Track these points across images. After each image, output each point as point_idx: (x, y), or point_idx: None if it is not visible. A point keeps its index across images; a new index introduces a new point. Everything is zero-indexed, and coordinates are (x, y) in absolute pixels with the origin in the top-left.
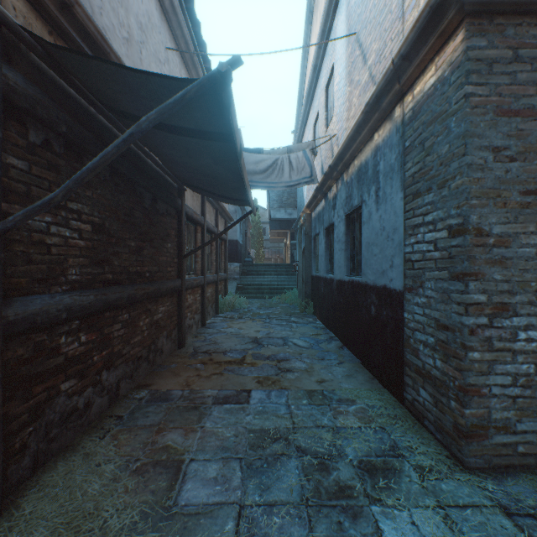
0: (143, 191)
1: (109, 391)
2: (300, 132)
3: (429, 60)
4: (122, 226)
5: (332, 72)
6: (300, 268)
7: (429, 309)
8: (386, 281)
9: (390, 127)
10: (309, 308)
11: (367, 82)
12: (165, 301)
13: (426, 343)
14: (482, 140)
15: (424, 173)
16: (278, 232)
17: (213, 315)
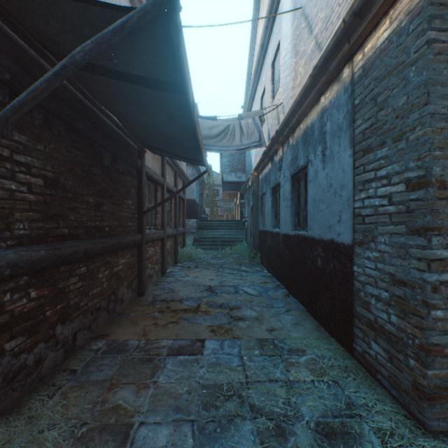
0: (103, 150)
1: (64, 344)
2: (249, 105)
3: (382, 15)
4: (79, 182)
5: (278, 49)
6: (249, 223)
7: (382, 263)
8: (333, 235)
9: (338, 88)
10: (256, 258)
11: (313, 50)
12: (126, 254)
13: (379, 297)
14: (445, 88)
15: (376, 128)
16: (229, 193)
17: (172, 264)
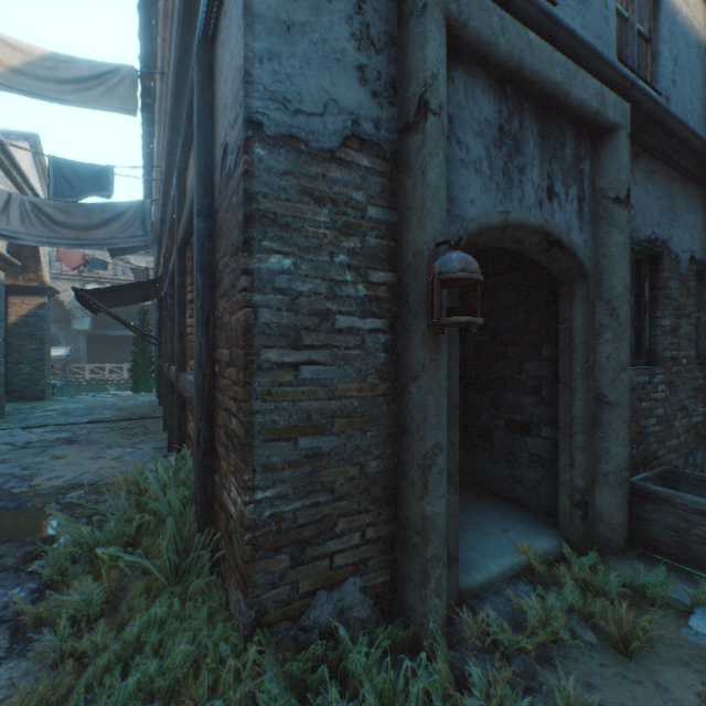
0: None
1: None
2: None
3: None
4: None
5: None
6: None
7: None
8: None
9: None
10: None
11: None
12: None
13: None
14: None
15: None
16: None
17: None
